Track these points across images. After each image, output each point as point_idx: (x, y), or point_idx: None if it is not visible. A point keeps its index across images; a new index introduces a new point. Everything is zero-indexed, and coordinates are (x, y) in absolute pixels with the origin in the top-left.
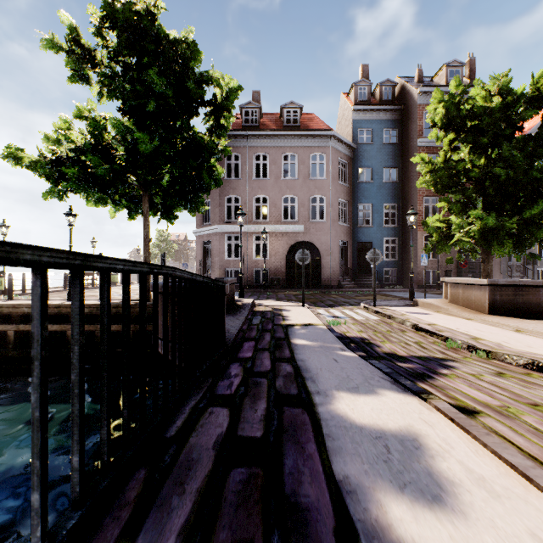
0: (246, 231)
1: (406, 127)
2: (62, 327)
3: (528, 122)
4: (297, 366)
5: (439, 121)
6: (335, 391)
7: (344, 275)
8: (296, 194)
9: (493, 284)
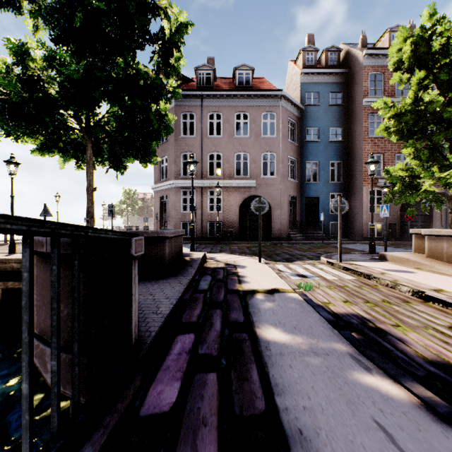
0: (201, 186)
1: (351, 89)
2: None
3: None
4: None
5: (407, 60)
6: None
7: (293, 228)
8: (248, 151)
9: None
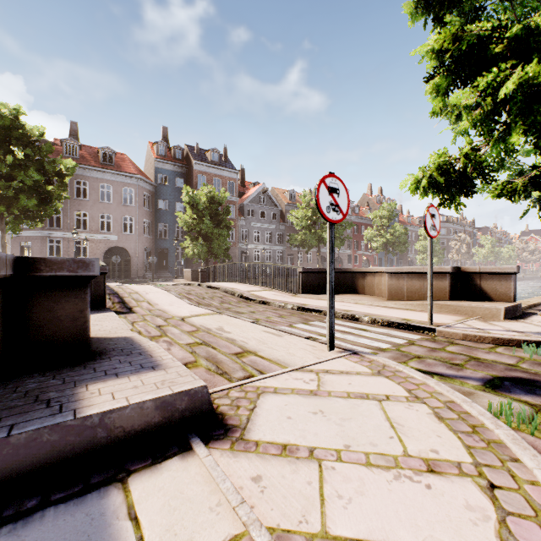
0: (68, 237)
1: (189, 180)
2: None
3: (253, 189)
4: None
5: (185, 201)
6: None
7: (149, 270)
8: (112, 214)
9: (193, 271)
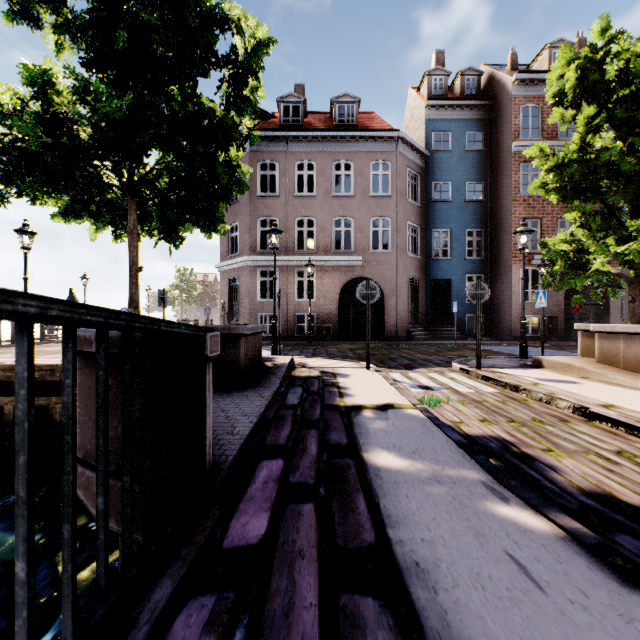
0: (285, 264)
1: (496, 129)
2: None
3: None
4: None
5: (571, 91)
6: None
7: (415, 322)
8: (352, 215)
9: None
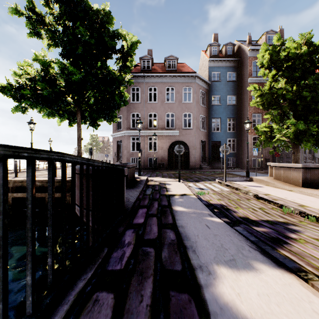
0: (143, 134)
1: (241, 71)
2: (24, 195)
3: None
4: (178, 233)
5: (266, 63)
6: (215, 265)
7: (203, 161)
8: (174, 112)
9: (305, 167)
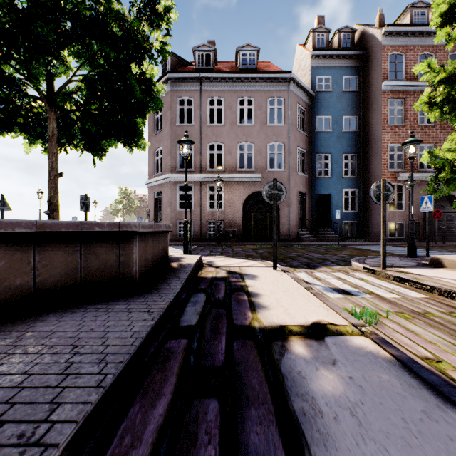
0: (199, 180)
1: (367, 73)
2: None
3: None
4: None
5: None
6: None
7: (303, 228)
8: (253, 141)
9: None
